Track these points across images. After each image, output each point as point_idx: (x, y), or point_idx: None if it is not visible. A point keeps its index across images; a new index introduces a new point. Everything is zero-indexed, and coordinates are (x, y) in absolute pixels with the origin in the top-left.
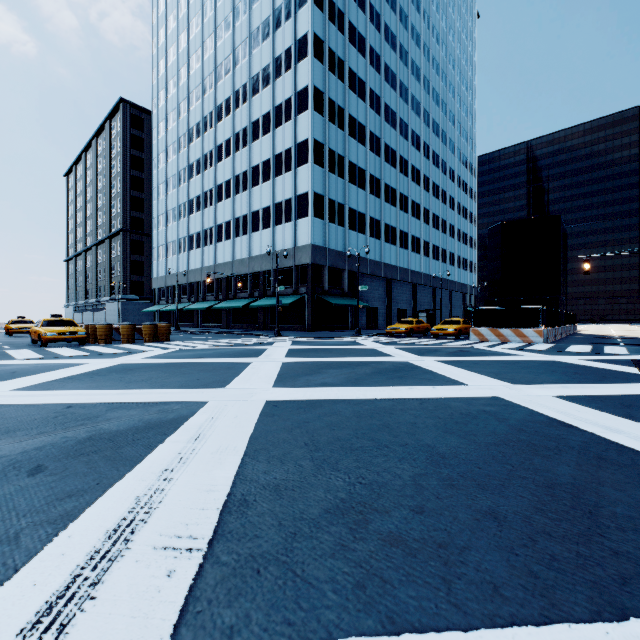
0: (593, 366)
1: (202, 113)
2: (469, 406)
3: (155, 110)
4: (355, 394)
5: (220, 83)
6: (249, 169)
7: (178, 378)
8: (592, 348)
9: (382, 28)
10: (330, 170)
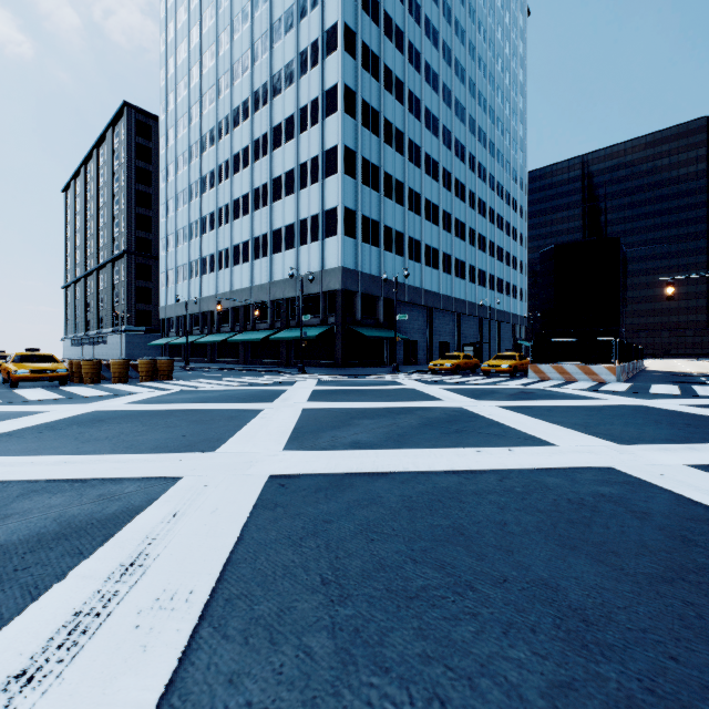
0: (703, 414)
1: (216, 118)
2: (575, 485)
3: (163, 115)
4: (401, 462)
5: (237, 83)
6: (270, 181)
7: (157, 434)
8: (680, 389)
9: (422, 21)
10: (363, 182)
